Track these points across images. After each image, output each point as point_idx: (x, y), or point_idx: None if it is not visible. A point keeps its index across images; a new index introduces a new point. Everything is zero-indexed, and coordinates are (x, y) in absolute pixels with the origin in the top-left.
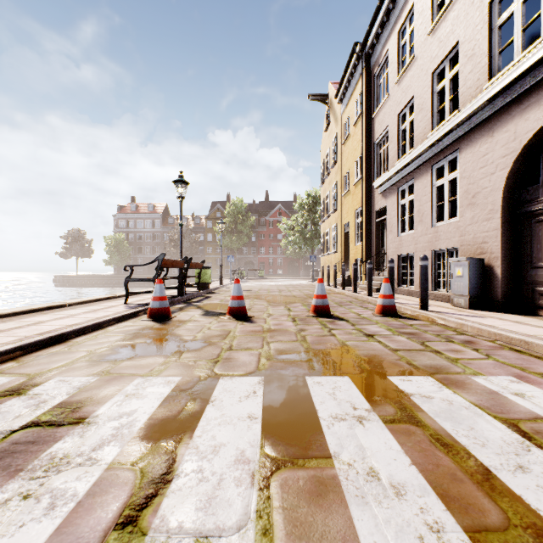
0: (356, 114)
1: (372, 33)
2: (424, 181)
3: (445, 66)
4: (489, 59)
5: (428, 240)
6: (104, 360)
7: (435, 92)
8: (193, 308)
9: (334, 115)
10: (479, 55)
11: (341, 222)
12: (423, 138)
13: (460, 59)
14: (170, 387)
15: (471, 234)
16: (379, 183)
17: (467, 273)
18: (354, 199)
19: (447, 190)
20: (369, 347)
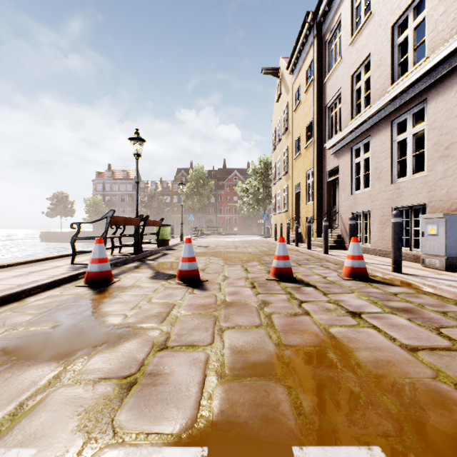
0: (307, 81)
1: (325, 1)
2: (383, 138)
3: (409, 15)
4: None
5: (388, 197)
6: None
7: (396, 44)
8: (144, 268)
9: (285, 86)
10: None
11: (292, 183)
12: (382, 94)
13: (428, 3)
14: None
15: (443, 189)
16: (332, 144)
17: (443, 231)
18: (305, 161)
19: (411, 144)
20: (368, 341)
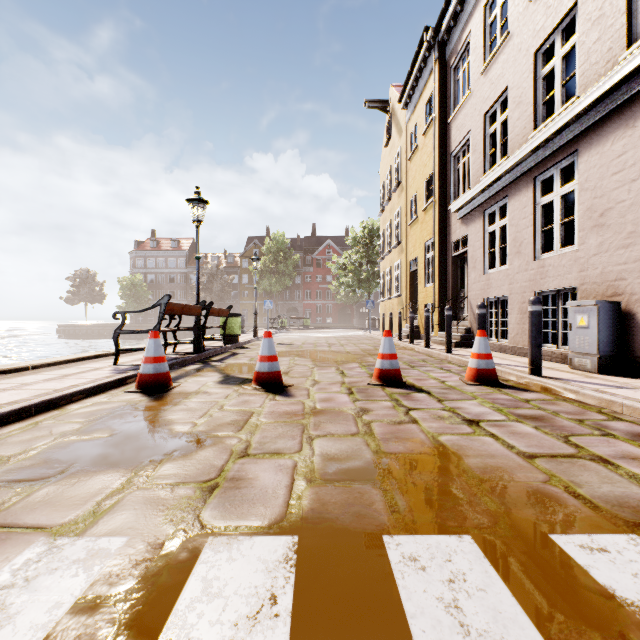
0: (426, 120)
1: (449, 13)
2: (523, 199)
3: (556, 40)
4: (627, 18)
5: (530, 278)
6: (8, 483)
7: (540, 77)
8: (209, 371)
9: (397, 125)
10: (612, 14)
11: (406, 258)
12: (522, 141)
13: (579, 26)
14: (87, 577)
15: (597, 268)
16: (458, 206)
17: (595, 323)
18: (423, 229)
19: (558, 209)
20: (481, 449)
